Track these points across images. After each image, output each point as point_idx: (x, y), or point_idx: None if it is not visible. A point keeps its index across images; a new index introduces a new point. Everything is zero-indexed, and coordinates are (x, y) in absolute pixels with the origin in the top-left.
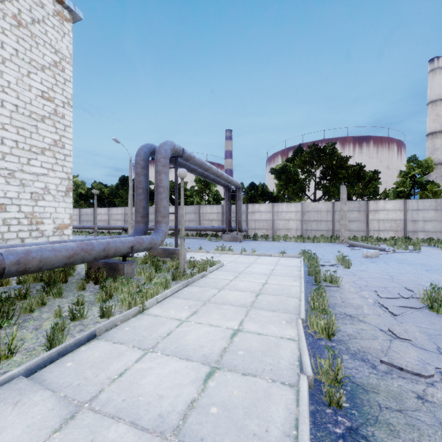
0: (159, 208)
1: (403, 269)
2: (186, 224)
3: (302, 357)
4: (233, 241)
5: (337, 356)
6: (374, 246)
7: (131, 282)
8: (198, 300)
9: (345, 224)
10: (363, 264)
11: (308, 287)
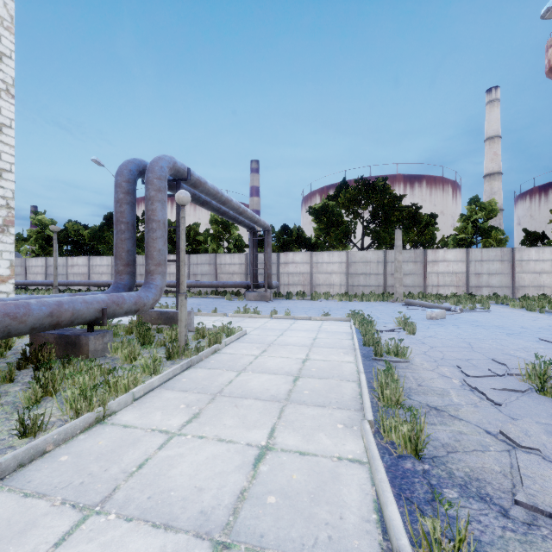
0: (152, 252)
1: (480, 334)
2: (198, 278)
3: (383, 505)
4: (260, 300)
5: (438, 492)
6: (437, 305)
7: (96, 365)
8: (203, 392)
9: (400, 277)
10: (429, 327)
11: (366, 364)
